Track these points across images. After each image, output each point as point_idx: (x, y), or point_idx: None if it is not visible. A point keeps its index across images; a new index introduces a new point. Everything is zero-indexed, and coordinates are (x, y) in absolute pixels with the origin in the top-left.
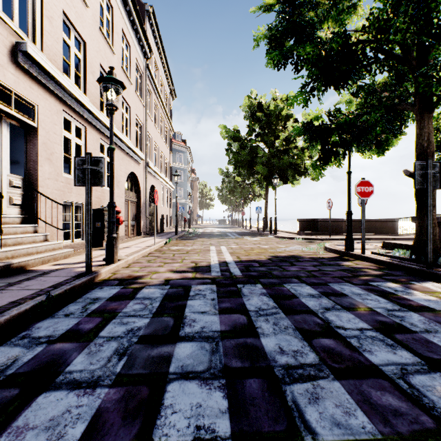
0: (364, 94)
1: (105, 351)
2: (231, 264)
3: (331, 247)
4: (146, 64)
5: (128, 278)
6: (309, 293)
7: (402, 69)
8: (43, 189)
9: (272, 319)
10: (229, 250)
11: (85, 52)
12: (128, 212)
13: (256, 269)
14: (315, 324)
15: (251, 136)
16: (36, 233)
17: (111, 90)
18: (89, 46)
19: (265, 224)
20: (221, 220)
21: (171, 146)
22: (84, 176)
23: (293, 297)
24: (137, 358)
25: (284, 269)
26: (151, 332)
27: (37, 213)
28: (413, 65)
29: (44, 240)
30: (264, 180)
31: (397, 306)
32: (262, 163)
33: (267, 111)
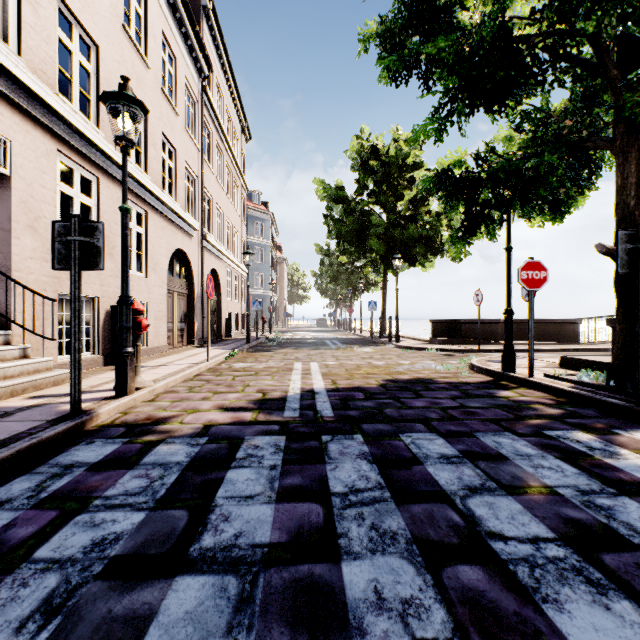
0: (533, 124)
1: (24, 602)
2: (320, 396)
3: (481, 365)
4: (202, 86)
5: (144, 421)
6: (441, 454)
7: (592, 84)
8: (20, 274)
9: (371, 514)
10: (322, 369)
11: (98, 61)
12: (173, 310)
13: (359, 405)
14: (449, 526)
15: (362, 195)
16: (5, 346)
17: (122, 114)
18: (104, 53)
19: (383, 327)
20: (320, 319)
21: (243, 211)
22: (69, 254)
23: (414, 462)
24: (80, 623)
25: (405, 405)
26: (136, 547)
27: (10, 314)
28: (613, 74)
29: (21, 357)
30: (381, 262)
31: (597, 482)
32: (377, 236)
33: (386, 158)
